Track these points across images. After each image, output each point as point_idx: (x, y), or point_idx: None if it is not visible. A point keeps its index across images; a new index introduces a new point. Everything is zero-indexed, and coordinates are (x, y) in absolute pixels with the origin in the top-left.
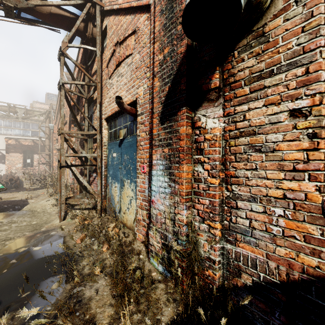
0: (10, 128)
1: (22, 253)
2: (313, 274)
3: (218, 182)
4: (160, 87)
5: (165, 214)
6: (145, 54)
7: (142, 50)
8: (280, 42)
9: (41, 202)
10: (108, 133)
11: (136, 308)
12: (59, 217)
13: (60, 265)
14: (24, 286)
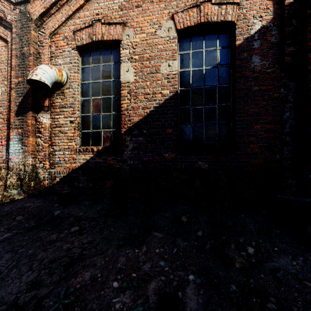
0: None
1: None
2: (74, 169)
3: (47, 145)
4: (16, 97)
5: (19, 163)
6: (3, 68)
7: (0, 64)
8: (68, 98)
9: None
10: None
11: (1, 200)
12: None
13: None
14: None
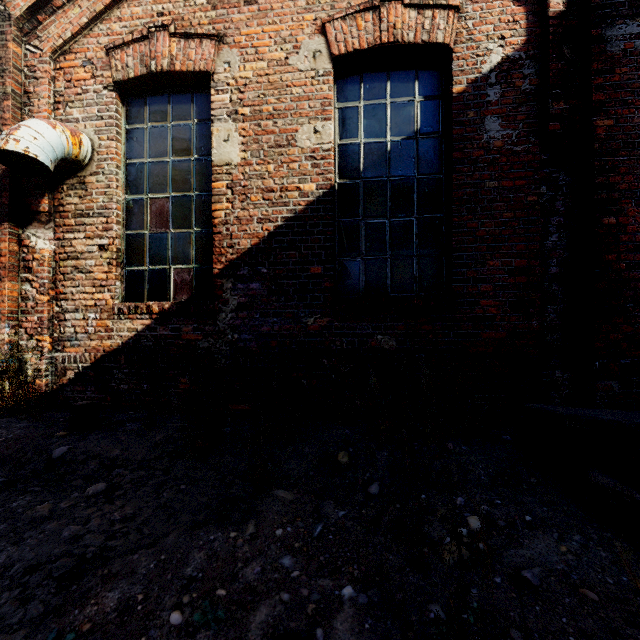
0: None
1: None
2: (109, 351)
3: (47, 299)
4: None
5: None
6: None
7: None
8: (94, 195)
9: None
10: None
11: None
12: None
13: None
14: None
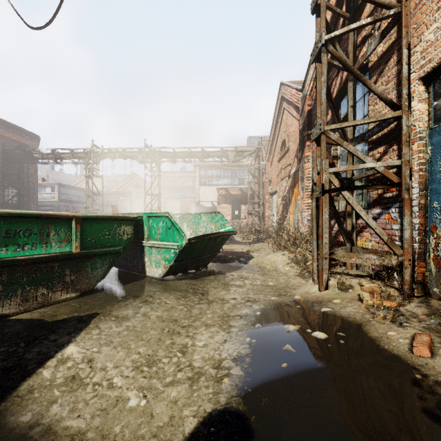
0: (220, 178)
1: (293, 334)
2: None
3: None
4: None
5: None
6: None
7: None
8: None
9: (268, 257)
10: (428, 109)
11: None
12: (319, 281)
13: (417, 411)
14: (352, 436)
